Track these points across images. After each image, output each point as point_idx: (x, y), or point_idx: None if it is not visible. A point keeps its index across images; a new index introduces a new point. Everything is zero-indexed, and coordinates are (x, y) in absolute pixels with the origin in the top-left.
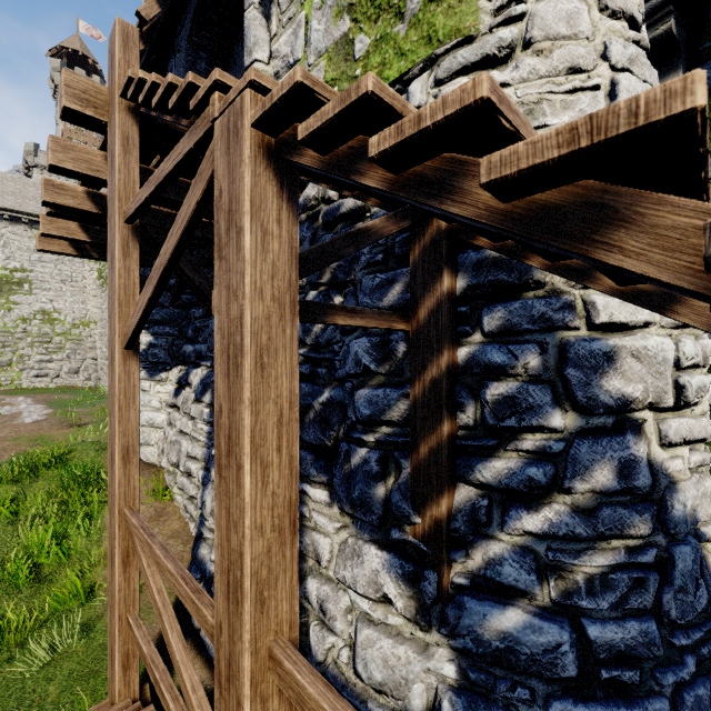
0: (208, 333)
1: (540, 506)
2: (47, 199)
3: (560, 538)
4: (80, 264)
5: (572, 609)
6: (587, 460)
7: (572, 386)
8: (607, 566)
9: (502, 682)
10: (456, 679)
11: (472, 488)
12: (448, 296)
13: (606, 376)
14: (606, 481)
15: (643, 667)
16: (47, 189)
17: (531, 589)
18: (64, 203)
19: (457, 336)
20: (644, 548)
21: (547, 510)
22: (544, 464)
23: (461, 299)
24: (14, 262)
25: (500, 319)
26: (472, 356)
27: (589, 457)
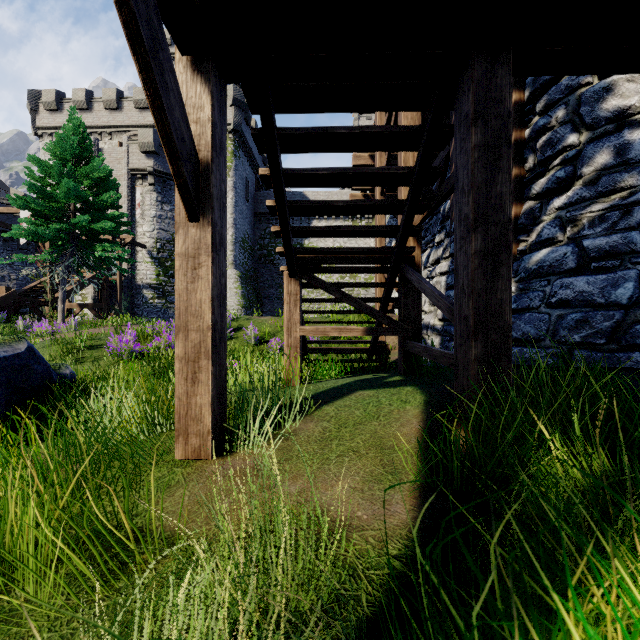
0: (431, 227)
1: (566, 193)
2: (354, 164)
3: (574, 204)
4: (368, 239)
5: (580, 239)
6: (590, 154)
7: (583, 117)
8: (605, 210)
9: (534, 282)
10: (514, 292)
11: (533, 202)
12: (515, 103)
13: (605, 101)
14: (603, 162)
15: (624, 258)
16: (354, 159)
17: (555, 235)
18: (360, 164)
19: (524, 124)
20: (635, 194)
21: (568, 192)
22: (566, 167)
23: (528, 103)
24: (337, 243)
25: (544, 101)
26: (532, 130)
27: (591, 151)
